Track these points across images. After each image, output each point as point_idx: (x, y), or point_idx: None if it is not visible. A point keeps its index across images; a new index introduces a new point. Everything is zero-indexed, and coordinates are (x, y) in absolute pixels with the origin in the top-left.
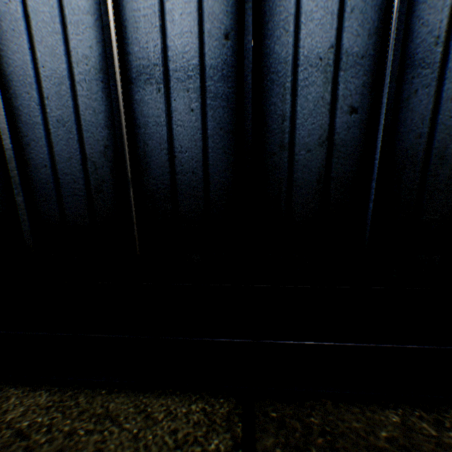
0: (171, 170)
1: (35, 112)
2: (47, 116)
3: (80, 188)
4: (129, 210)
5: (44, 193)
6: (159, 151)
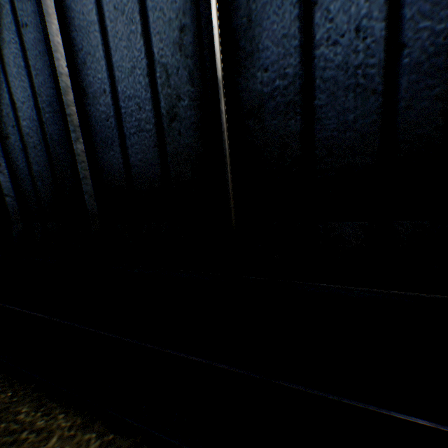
0: (303, 40)
1: (88, 6)
2: (102, 6)
3: (147, 117)
4: (219, 139)
5: (104, 134)
6: (279, 2)
